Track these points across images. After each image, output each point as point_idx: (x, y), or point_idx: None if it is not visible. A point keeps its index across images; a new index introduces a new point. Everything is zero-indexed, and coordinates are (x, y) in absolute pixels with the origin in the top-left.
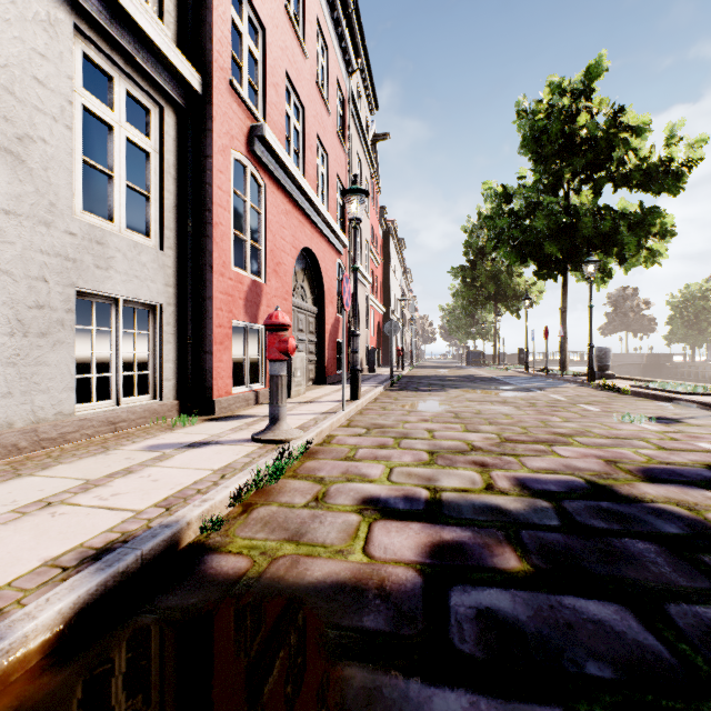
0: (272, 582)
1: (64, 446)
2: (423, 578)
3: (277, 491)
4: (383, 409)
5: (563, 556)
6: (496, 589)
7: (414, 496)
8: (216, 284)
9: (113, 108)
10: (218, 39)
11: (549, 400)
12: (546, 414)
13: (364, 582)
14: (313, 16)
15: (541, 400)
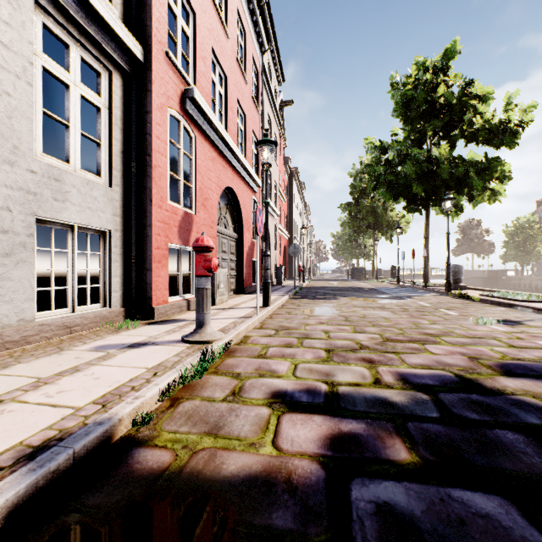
0: (191, 477)
1: (26, 346)
2: (326, 471)
3: (200, 386)
4: (289, 314)
5: (446, 447)
6: (390, 482)
7: (316, 390)
8: (155, 215)
9: (69, 70)
10: (156, 18)
11: (417, 306)
12: (416, 318)
13: (274, 476)
14: (234, 6)
15: (411, 306)
